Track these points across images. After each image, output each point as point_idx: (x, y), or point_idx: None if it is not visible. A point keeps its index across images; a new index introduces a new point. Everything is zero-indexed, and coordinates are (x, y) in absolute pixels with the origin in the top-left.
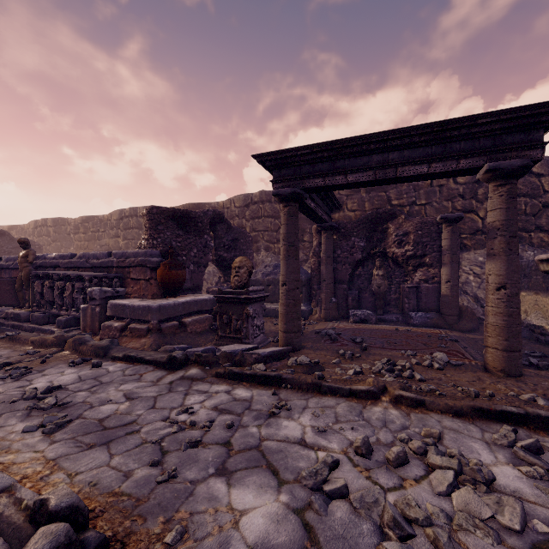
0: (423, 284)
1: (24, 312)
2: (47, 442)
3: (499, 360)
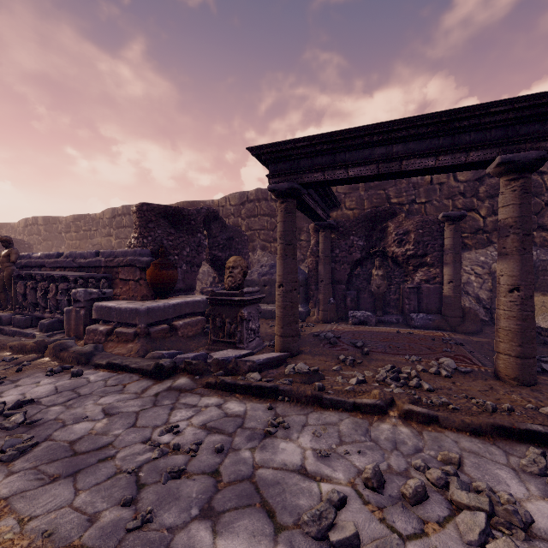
0: (424, 284)
1: (6, 315)
2: (3, 473)
3: (512, 368)
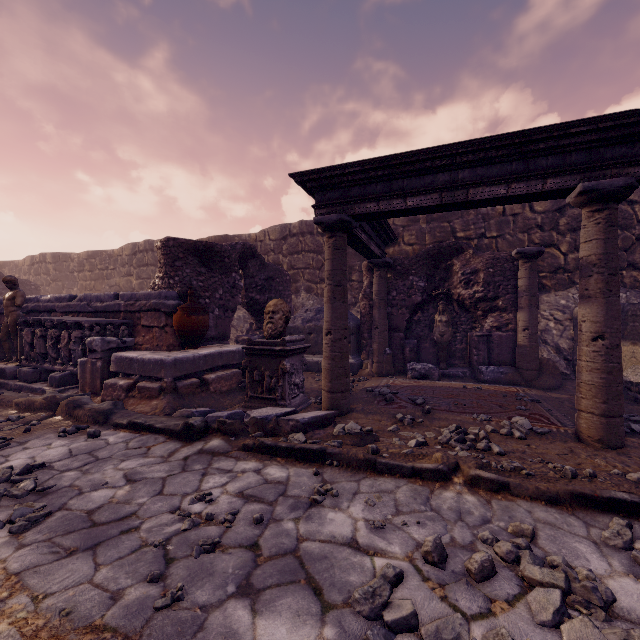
0: (495, 332)
1: (10, 367)
2: (13, 546)
3: (596, 428)
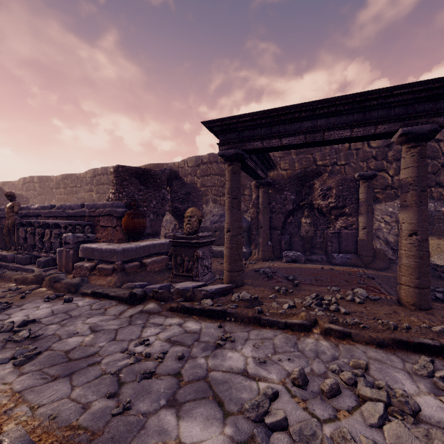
0: (343, 230)
1: (10, 254)
2: (16, 374)
3: (411, 296)
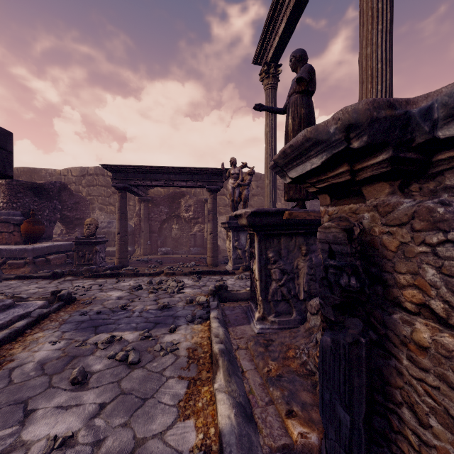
0: (198, 233)
1: None
2: None
3: (210, 261)
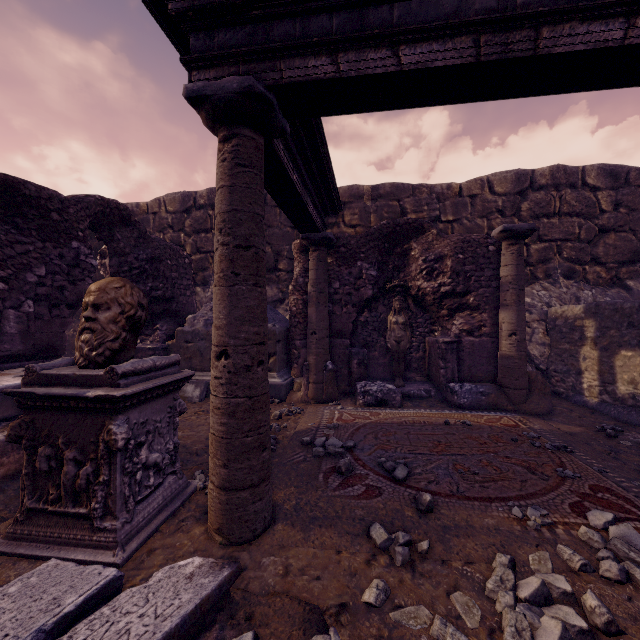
0: (465, 337)
1: None
2: None
3: None
